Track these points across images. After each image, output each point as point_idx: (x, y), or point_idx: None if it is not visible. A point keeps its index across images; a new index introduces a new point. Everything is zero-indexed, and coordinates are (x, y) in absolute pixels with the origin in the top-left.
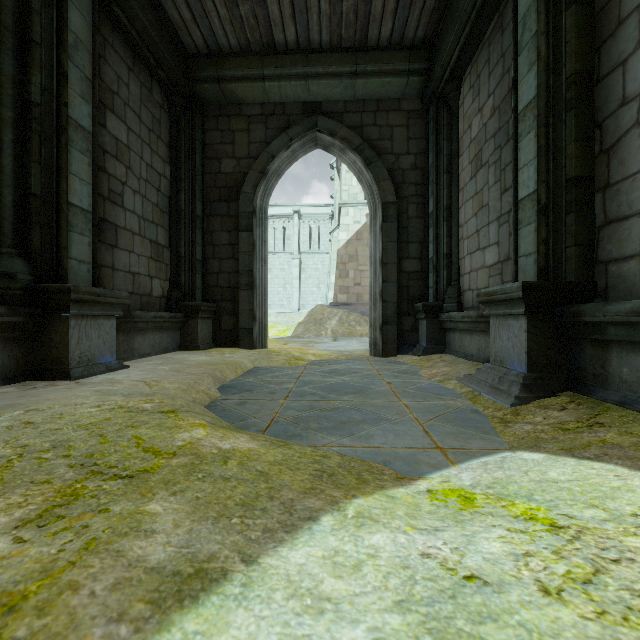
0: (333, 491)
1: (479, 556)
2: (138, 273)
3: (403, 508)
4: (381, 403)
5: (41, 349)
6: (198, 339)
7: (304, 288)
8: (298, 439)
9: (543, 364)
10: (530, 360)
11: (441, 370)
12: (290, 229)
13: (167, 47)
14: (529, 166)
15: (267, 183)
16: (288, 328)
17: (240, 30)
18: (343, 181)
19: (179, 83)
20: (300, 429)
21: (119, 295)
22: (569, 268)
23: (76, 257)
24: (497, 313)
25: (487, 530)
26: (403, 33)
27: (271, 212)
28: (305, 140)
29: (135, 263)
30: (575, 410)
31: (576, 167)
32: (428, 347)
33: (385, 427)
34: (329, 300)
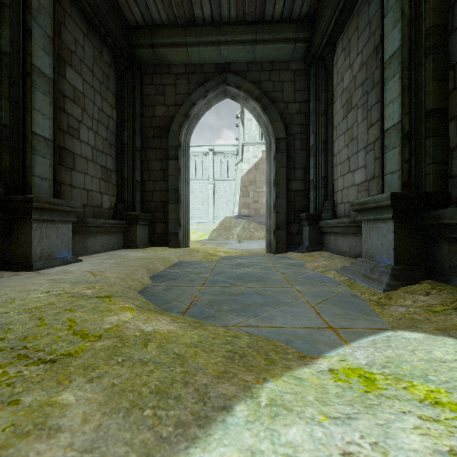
0: (245, 374)
1: (403, 455)
2: (91, 190)
3: (312, 391)
4: (278, 289)
5: (10, 246)
6: (137, 240)
7: (217, 205)
8: (212, 320)
9: (407, 258)
10: (396, 255)
11: (322, 263)
12: (207, 162)
13: (113, 19)
14: (394, 102)
15: (189, 124)
16: (205, 233)
17: (169, 7)
18: (245, 127)
19: (123, 48)
20: (214, 311)
21: (73, 205)
22: (428, 181)
23: (39, 175)
24: (368, 218)
25: (399, 418)
26: (291, 9)
27: (193, 150)
28: (218, 92)
29: (89, 182)
30: (438, 295)
31: (434, 101)
32: (310, 246)
33: (283, 309)
34: (235, 213)
